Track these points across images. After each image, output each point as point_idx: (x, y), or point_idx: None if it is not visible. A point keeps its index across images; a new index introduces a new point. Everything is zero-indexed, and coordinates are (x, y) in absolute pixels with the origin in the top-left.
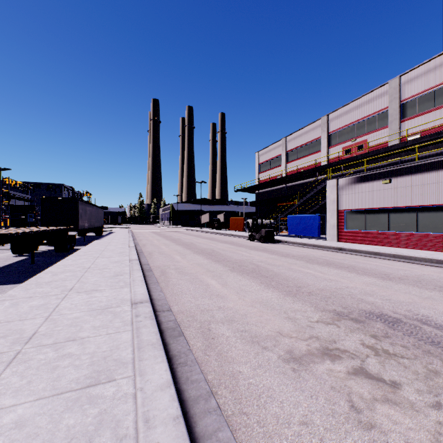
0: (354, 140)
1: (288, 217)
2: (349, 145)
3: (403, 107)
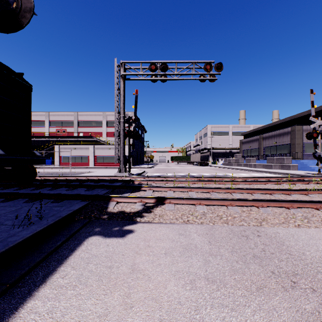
0: (61, 128)
1: None
2: (59, 129)
3: (79, 122)
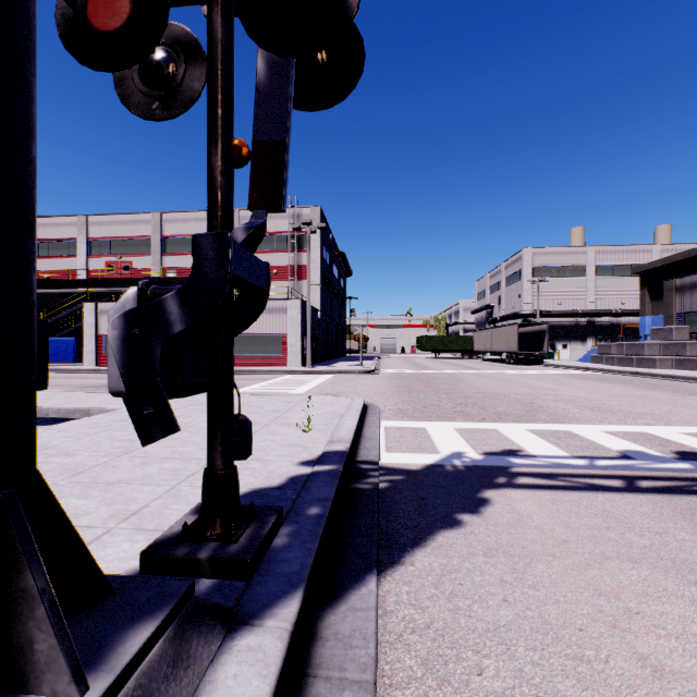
0: (119, 258)
1: None
2: (114, 261)
3: (165, 242)
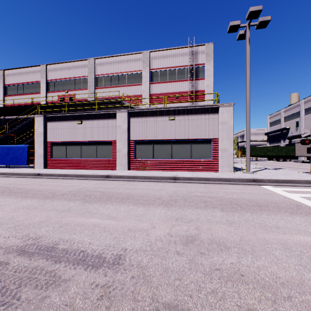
0: (67, 92)
1: None
2: (63, 95)
3: (97, 80)
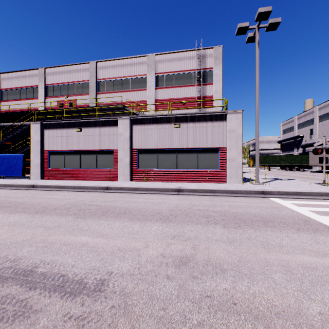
0: (66, 97)
1: None
2: (63, 100)
3: (98, 84)
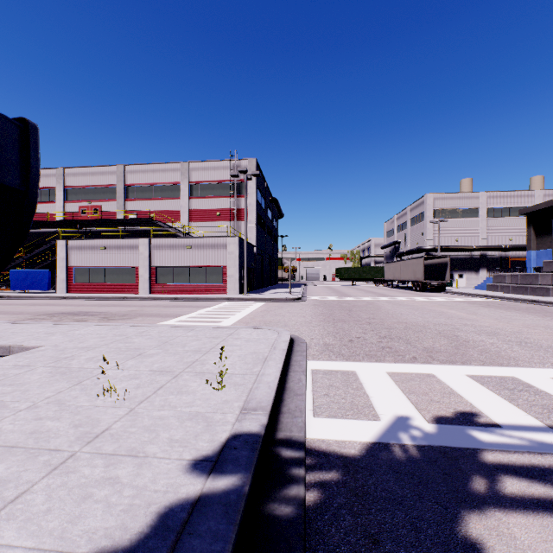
0: (90, 203)
1: (12, 271)
2: (86, 206)
3: (127, 190)
